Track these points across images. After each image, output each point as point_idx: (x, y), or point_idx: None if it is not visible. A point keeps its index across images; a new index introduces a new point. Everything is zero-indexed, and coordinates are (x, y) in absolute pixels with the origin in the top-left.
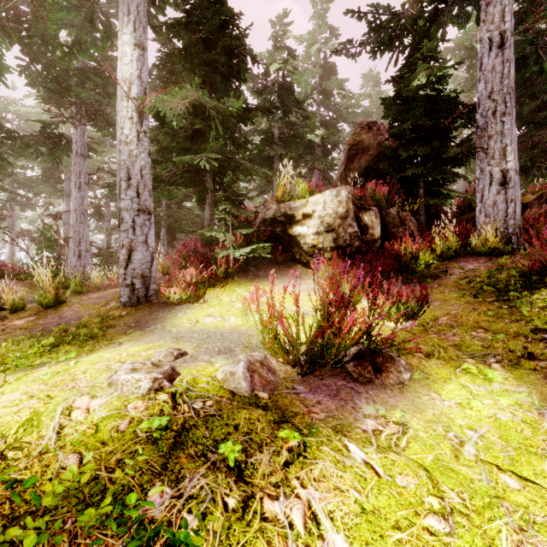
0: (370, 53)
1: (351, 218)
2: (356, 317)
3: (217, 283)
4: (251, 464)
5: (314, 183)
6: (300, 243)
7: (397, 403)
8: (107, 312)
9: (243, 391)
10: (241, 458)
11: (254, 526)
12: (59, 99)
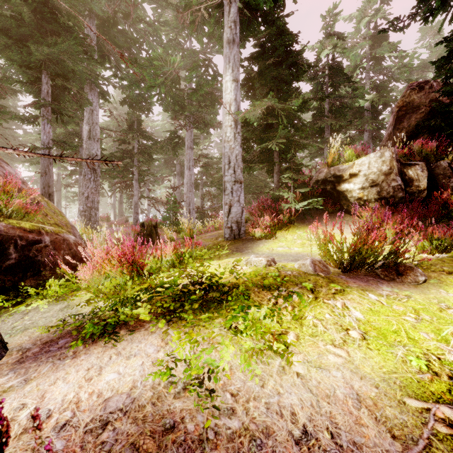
0: (420, 20)
1: (395, 174)
2: (377, 234)
3: (283, 227)
4: (317, 290)
5: (361, 147)
6: (347, 196)
7: (408, 289)
8: (218, 243)
9: (310, 271)
10: (312, 288)
11: (320, 302)
12: (179, 115)
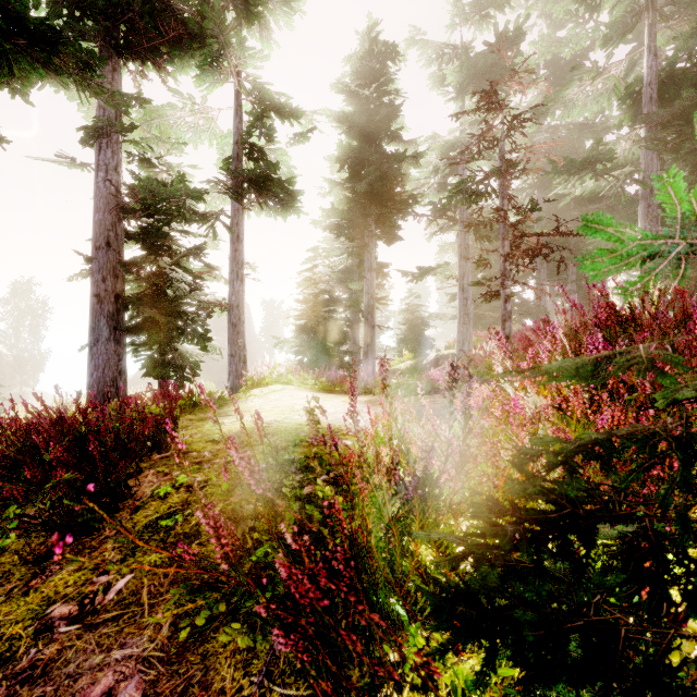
0: None
1: None
2: None
3: None
4: None
5: None
6: None
7: None
8: None
9: None
10: None
11: None
12: None
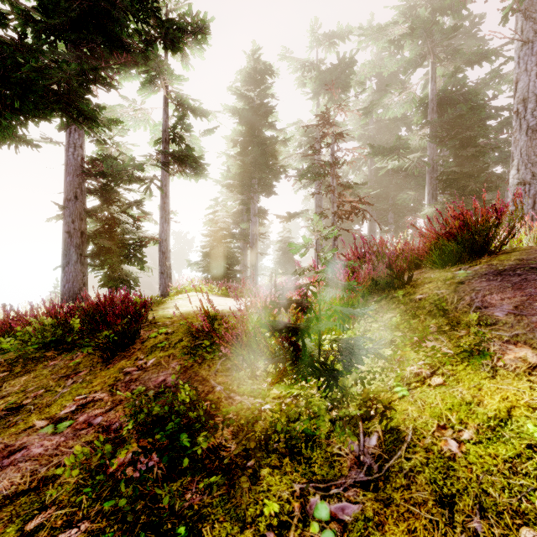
0: None
1: None
2: None
3: None
4: None
5: None
6: None
7: None
8: None
9: None
10: None
11: None
12: None
